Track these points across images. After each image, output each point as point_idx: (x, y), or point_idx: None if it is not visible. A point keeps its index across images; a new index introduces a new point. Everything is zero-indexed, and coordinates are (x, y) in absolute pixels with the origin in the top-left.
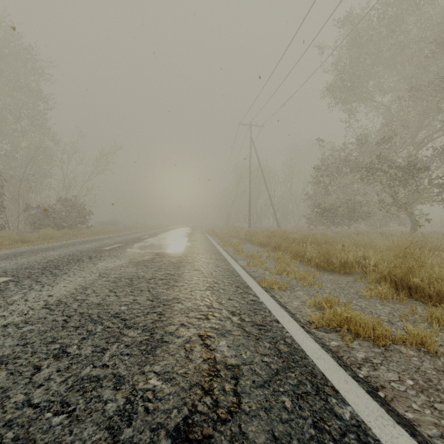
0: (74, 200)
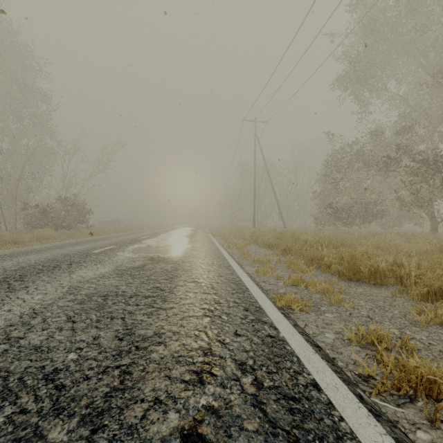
0: (74, 199)
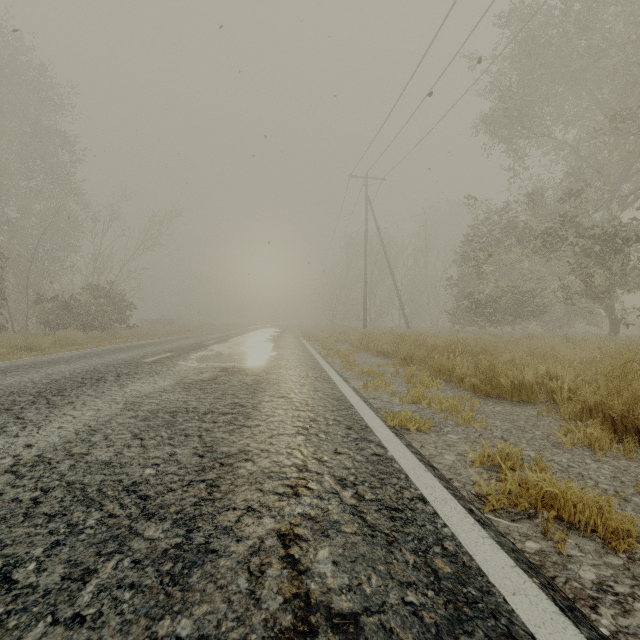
0: (109, 289)
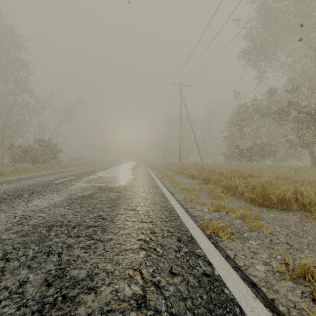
0: (47, 141)
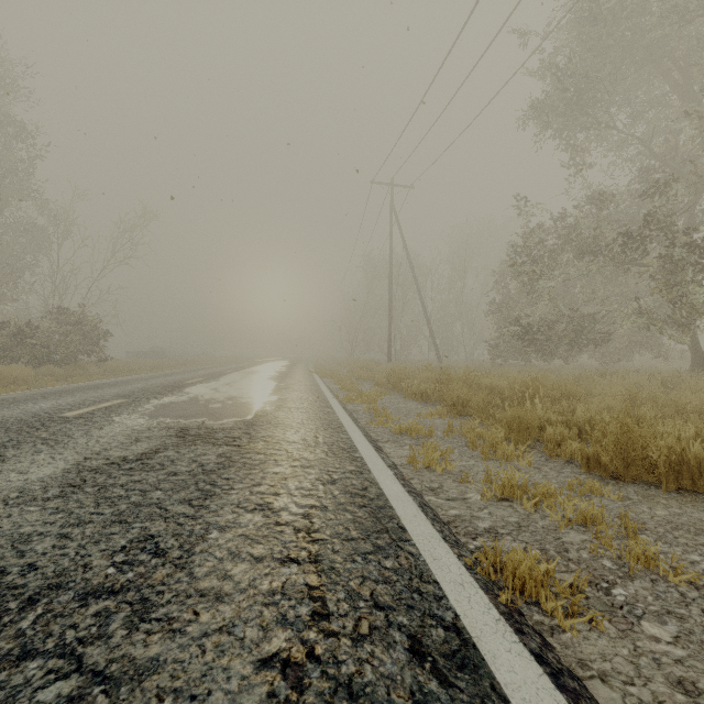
0: (74, 313)
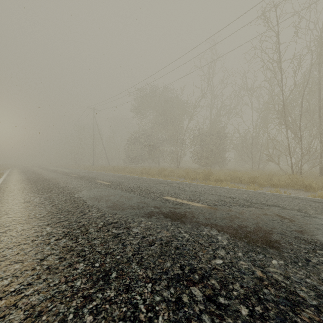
0: None
